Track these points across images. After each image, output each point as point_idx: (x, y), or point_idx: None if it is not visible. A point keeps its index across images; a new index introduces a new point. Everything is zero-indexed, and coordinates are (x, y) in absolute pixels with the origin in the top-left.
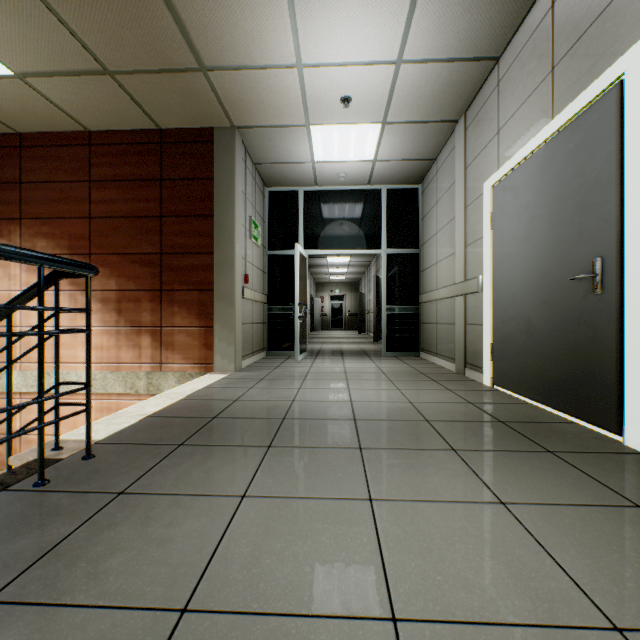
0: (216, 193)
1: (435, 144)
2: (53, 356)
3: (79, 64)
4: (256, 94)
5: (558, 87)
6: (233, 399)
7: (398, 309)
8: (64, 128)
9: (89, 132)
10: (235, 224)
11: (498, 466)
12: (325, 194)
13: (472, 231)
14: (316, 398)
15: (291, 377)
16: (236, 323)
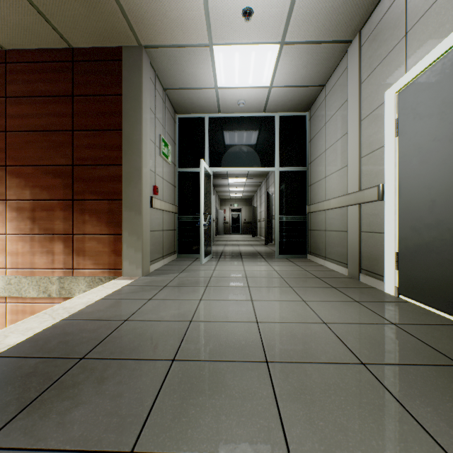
0: (124, 108)
1: (326, 69)
2: None
3: None
4: (158, 4)
5: None
6: (123, 318)
7: (289, 218)
8: None
9: (5, 51)
10: (142, 137)
11: None
12: (227, 120)
13: (369, 142)
14: (217, 316)
15: (194, 283)
16: (143, 231)
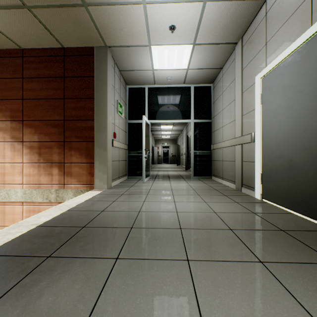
0: (96, 85)
1: (222, 58)
2: (1, 180)
3: (7, 0)
4: (118, 23)
5: (316, 3)
6: (101, 210)
7: (200, 153)
8: (7, 46)
9: (22, 49)
10: (107, 103)
11: (306, 284)
12: (160, 89)
13: (247, 106)
14: (154, 209)
15: (139, 193)
16: (108, 161)
